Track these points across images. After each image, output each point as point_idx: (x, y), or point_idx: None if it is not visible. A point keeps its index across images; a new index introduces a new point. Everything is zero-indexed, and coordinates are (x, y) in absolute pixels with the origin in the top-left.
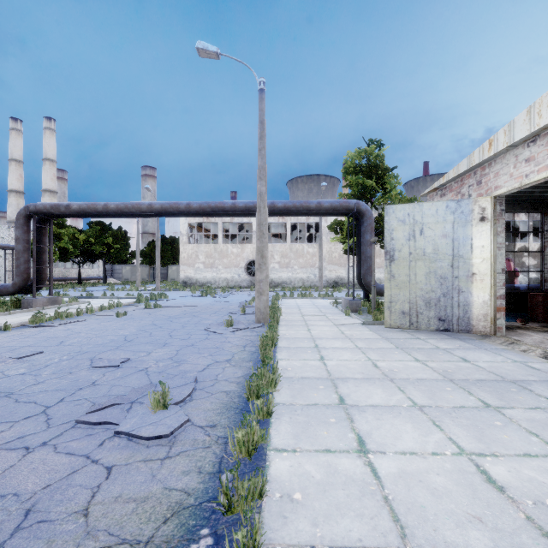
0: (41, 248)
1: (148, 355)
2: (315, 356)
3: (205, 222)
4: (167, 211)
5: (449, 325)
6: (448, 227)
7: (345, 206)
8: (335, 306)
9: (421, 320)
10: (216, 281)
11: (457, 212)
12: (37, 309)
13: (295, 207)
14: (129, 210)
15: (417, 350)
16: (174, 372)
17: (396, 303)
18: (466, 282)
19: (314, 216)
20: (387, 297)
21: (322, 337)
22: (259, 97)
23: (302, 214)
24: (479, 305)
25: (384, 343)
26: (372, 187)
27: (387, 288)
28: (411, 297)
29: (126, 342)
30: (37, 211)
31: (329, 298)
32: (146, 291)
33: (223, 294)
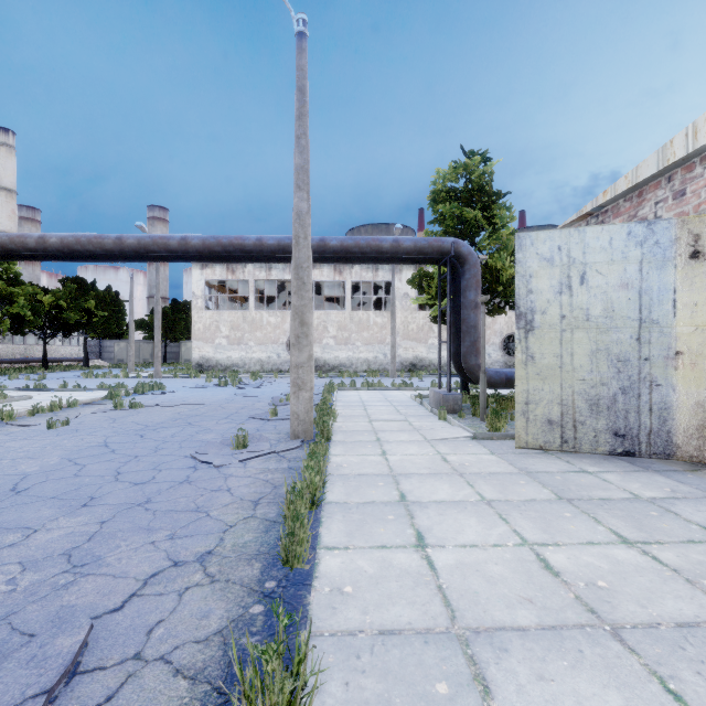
0: None
1: (20, 543)
2: (405, 534)
3: (230, 279)
4: (148, 251)
5: (632, 445)
6: (631, 270)
7: (437, 247)
8: (418, 402)
9: (582, 435)
10: (245, 363)
11: (648, 243)
12: None
13: (359, 247)
14: (83, 246)
15: (604, 506)
16: (36, 618)
17: (538, 405)
18: (664, 369)
19: (388, 263)
20: (521, 394)
21: (410, 472)
22: (297, 46)
23: (369, 260)
24: (687, 409)
25: (531, 487)
26: (475, 222)
27: (521, 379)
28: (564, 394)
29: (8, 495)
30: None
31: (407, 388)
32: (140, 378)
33: (251, 383)
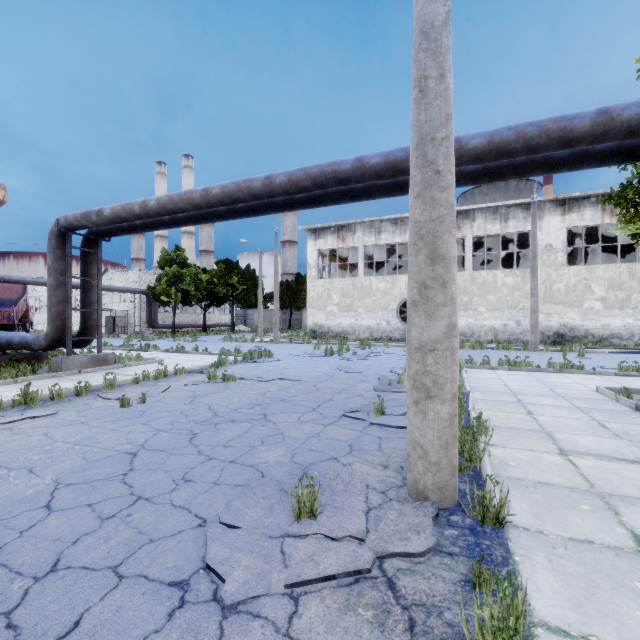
0: (87, 283)
1: None
2: None
3: (340, 247)
4: (233, 199)
5: None
6: None
7: None
8: (629, 404)
9: None
10: (354, 330)
11: None
12: (69, 373)
13: (523, 139)
14: (176, 205)
15: None
16: None
17: None
18: None
19: (571, 168)
20: None
21: None
22: None
23: (535, 167)
24: None
25: None
26: None
27: None
28: None
29: None
30: (69, 226)
31: (574, 371)
32: (262, 343)
33: (358, 353)
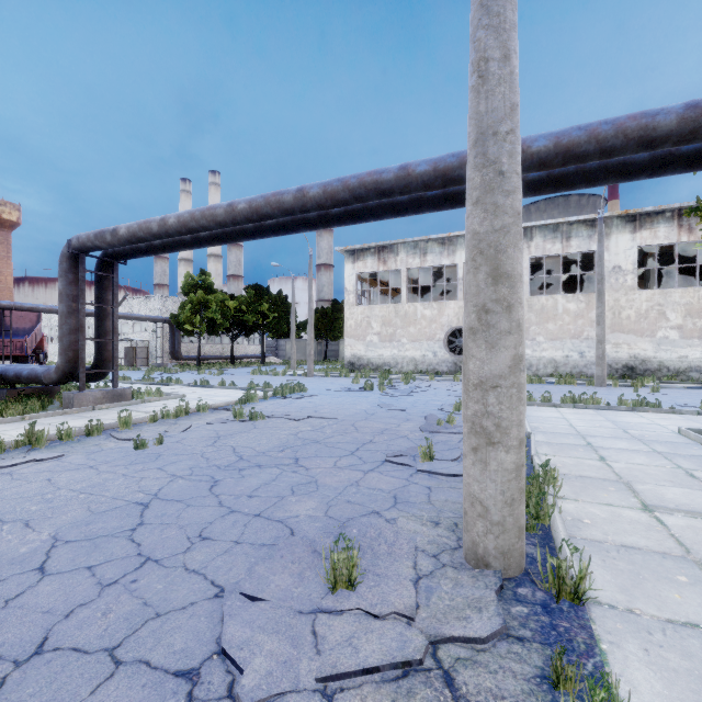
0: (102, 310)
1: None
2: None
3: (381, 270)
4: (261, 215)
5: None
6: None
7: None
8: None
9: None
10: (397, 362)
11: None
12: (81, 410)
13: (596, 140)
14: (198, 222)
15: None
16: None
17: None
18: None
19: (651, 174)
20: None
21: None
22: None
23: (608, 174)
24: None
25: None
26: None
27: None
28: None
29: None
30: (81, 247)
31: (650, 410)
32: (295, 376)
33: (402, 388)
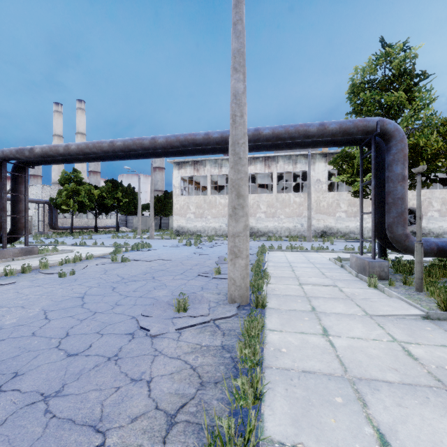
0: (17, 197)
1: None
2: None
3: (196, 175)
4: (130, 149)
5: None
6: None
7: (362, 127)
8: (339, 265)
9: None
10: (205, 230)
11: None
12: (5, 260)
13: (288, 133)
14: (90, 150)
15: None
16: None
17: None
18: None
19: (312, 147)
20: None
21: (372, 377)
22: None
23: (296, 145)
24: None
25: None
26: (396, 104)
27: None
28: None
29: None
30: (5, 157)
31: (324, 251)
32: (142, 239)
33: (207, 244)
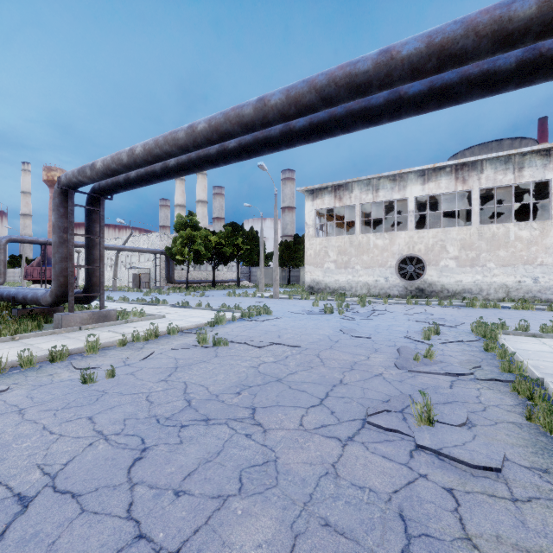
0: (91, 240)
1: None
2: None
3: (337, 206)
4: (221, 134)
5: None
6: None
7: None
8: None
9: None
10: (351, 286)
11: None
12: (69, 330)
13: None
14: (161, 148)
15: None
16: None
17: None
18: None
19: None
20: None
21: None
22: None
23: None
24: None
25: None
26: None
27: None
28: None
29: None
30: (69, 183)
31: None
32: (263, 298)
33: (359, 311)
